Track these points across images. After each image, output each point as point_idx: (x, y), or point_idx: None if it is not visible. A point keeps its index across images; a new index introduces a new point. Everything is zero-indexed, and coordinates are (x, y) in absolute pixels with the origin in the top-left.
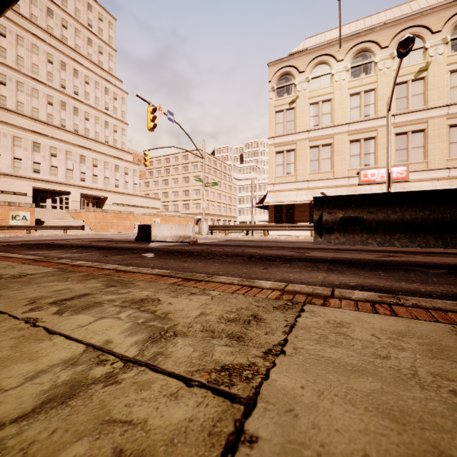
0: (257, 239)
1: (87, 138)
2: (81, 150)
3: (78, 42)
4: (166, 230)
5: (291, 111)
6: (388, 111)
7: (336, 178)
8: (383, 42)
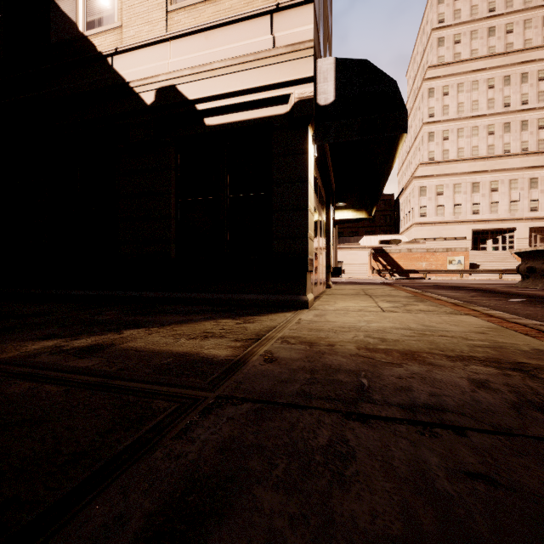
0: None
1: (540, 153)
2: (530, 172)
3: (527, 36)
4: None
5: None
6: None
7: None
8: None
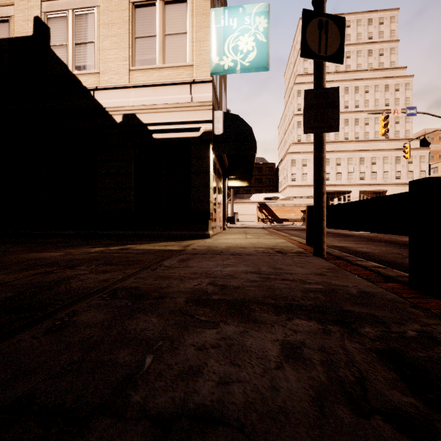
0: None
1: (366, 141)
2: (360, 153)
3: (359, 61)
4: None
5: None
6: None
7: None
8: None
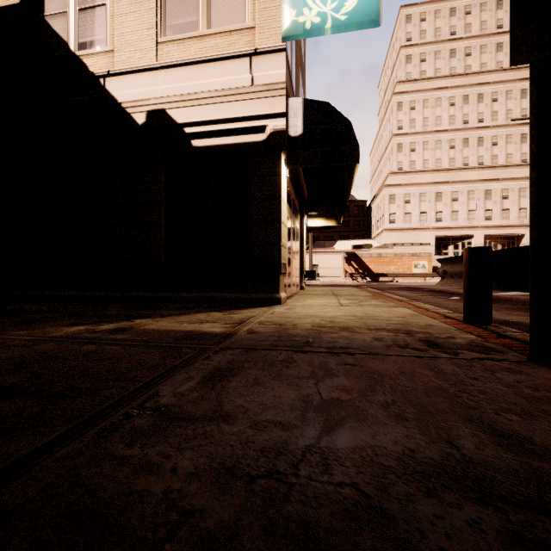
0: None
1: (494, 168)
2: (485, 184)
3: (483, 60)
4: None
5: None
6: None
7: None
8: None
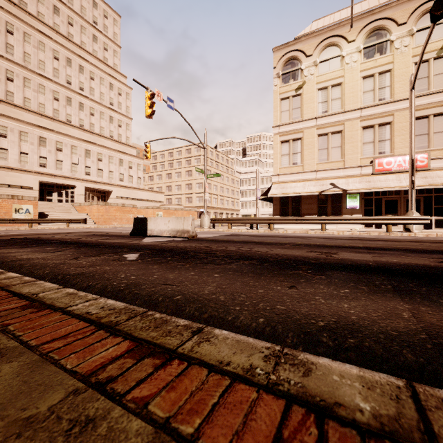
0: (263, 233)
1: (92, 133)
2: (86, 144)
3: (83, 39)
4: (162, 224)
5: (298, 98)
6: (412, 90)
7: (347, 168)
8: (401, 18)
